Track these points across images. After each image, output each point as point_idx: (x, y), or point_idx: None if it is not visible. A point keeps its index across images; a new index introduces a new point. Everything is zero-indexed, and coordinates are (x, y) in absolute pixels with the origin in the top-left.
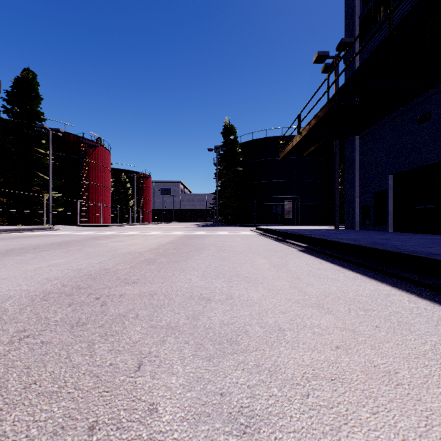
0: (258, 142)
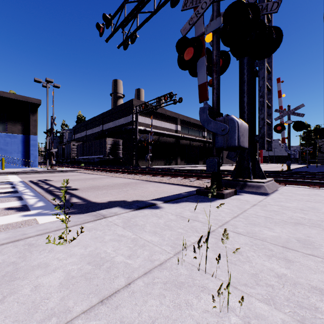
0: (323, 129)
